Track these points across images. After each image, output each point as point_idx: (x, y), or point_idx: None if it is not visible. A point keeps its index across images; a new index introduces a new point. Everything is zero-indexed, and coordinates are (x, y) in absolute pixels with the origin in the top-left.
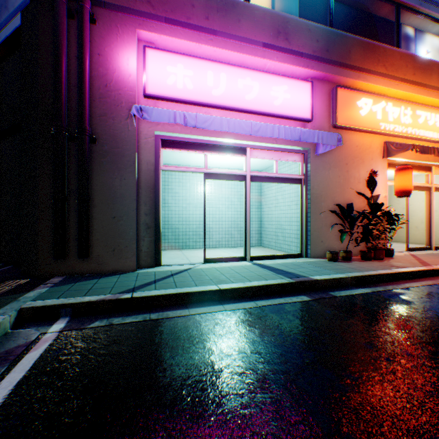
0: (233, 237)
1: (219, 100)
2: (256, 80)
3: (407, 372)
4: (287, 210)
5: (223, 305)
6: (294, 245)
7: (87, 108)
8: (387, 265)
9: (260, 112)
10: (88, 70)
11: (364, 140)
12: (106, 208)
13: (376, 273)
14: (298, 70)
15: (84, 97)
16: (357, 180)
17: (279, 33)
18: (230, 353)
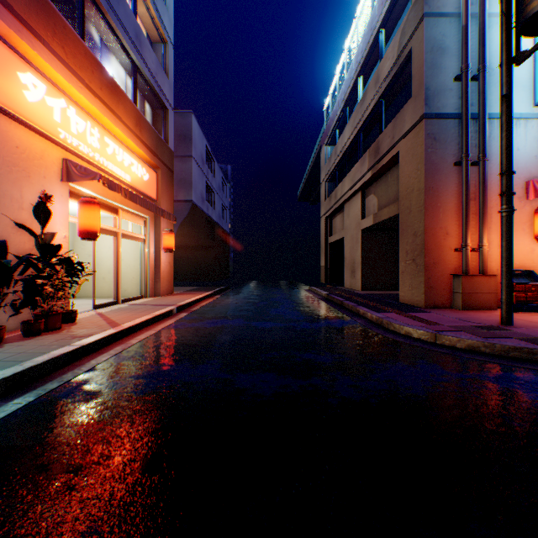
0: None
1: None
2: None
3: None
4: None
5: None
6: None
7: None
8: (68, 337)
9: None
10: None
11: (34, 144)
12: None
13: (49, 358)
14: None
15: None
16: (20, 203)
17: None
18: None
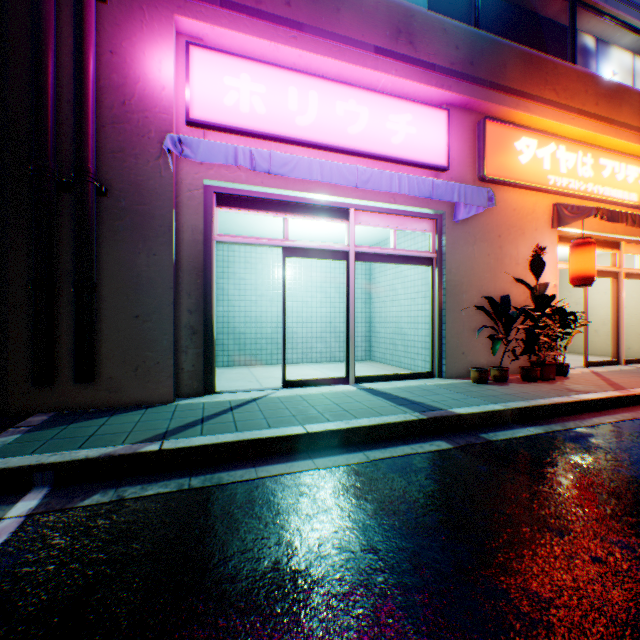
0: (328, 347)
1: (306, 133)
2: (365, 104)
3: (632, 583)
4: (411, 306)
5: (314, 460)
6: (421, 359)
7: (90, 138)
8: (562, 388)
9: (371, 153)
10: (93, 75)
11: (525, 201)
12: (124, 301)
13: (548, 402)
14: (428, 91)
15: (84, 118)
16: (514, 260)
17: (399, 33)
18: (324, 553)
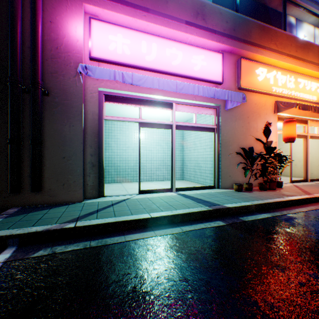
0: (162, 173)
1: (151, 64)
2: (180, 50)
3: None
4: (203, 152)
5: (154, 231)
6: (209, 179)
7: (39, 65)
8: (279, 194)
9: (184, 75)
10: (41, 33)
11: (261, 100)
12: (57, 149)
13: (273, 201)
14: (212, 44)
15: (36, 55)
16: (255, 129)
17: (198, 14)
18: (160, 282)
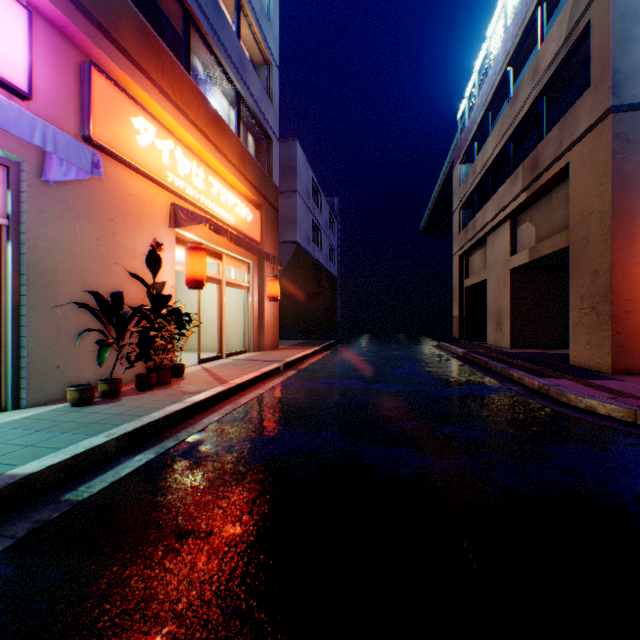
0: None
1: None
2: None
3: None
4: None
5: None
6: None
7: None
8: (179, 392)
9: None
10: None
11: (145, 190)
12: None
13: (164, 414)
14: None
15: None
16: (133, 252)
17: None
18: None
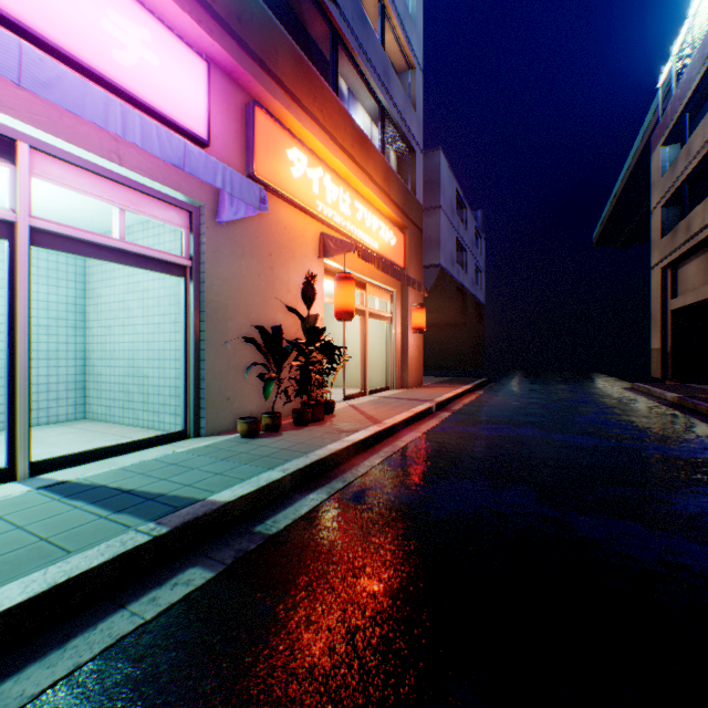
0: None
1: None
2: None
3: None
4: (155, 335)
5: None
6: (171, 412)
7: None
8: (334, 430)
9: (70, 53)
10: None
11: (297, 222)
12: None
13: (328, 452)
14: (181, 16)
15: None
16: (287, 286)
17: None
18: None
